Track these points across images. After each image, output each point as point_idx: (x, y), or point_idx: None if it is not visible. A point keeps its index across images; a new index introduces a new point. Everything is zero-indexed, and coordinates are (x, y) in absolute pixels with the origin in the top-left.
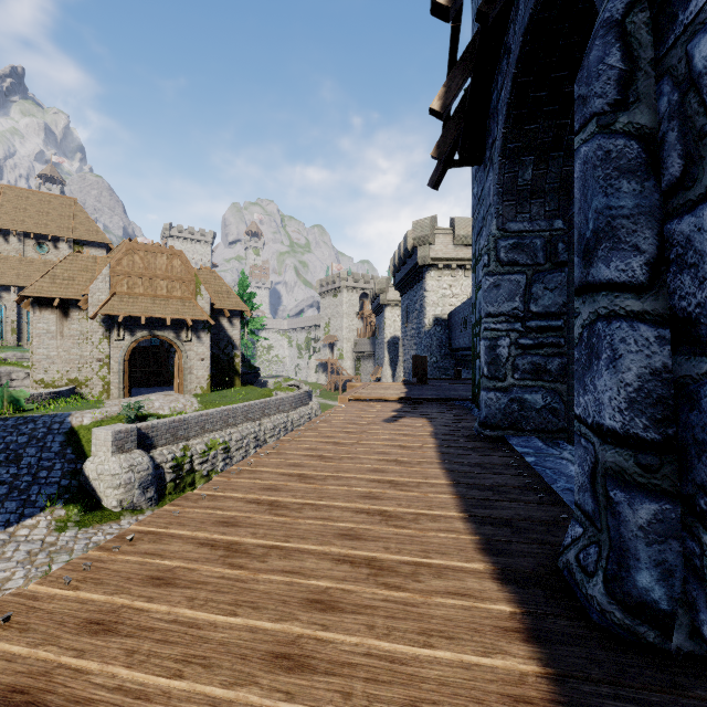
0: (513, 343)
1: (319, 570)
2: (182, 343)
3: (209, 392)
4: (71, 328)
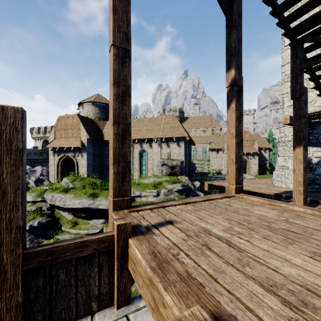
0: None
1: None
2: (249, 159)
3: (257, 175)
4: (218, 156)
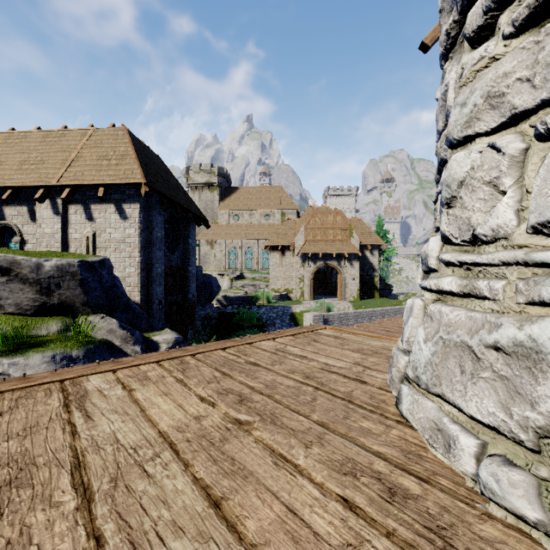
0: None
1: None
2: (342, 268)
3: (358, 300)
4: (285, 261)
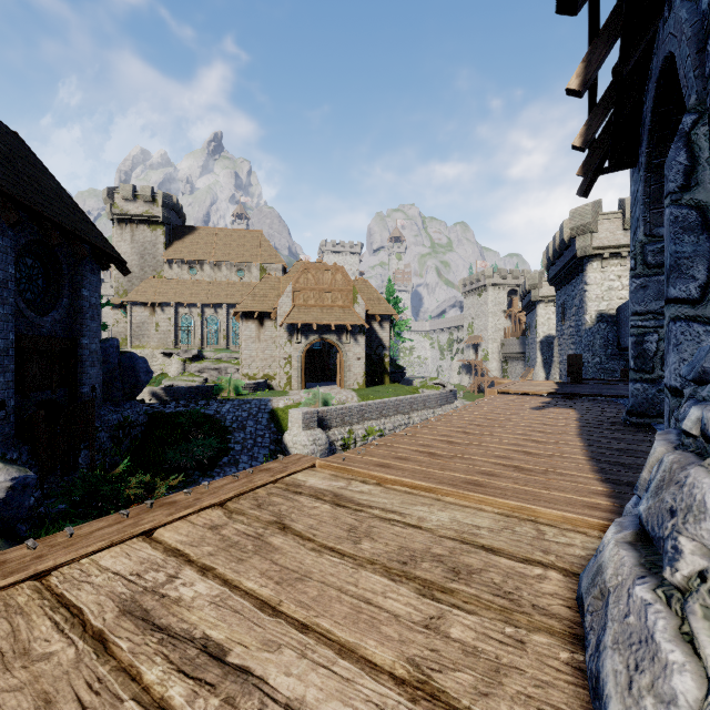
0: (661, 338)
1: (484, 465)
2: (343, 344)
3: (364, 388)
4: (265, 334)
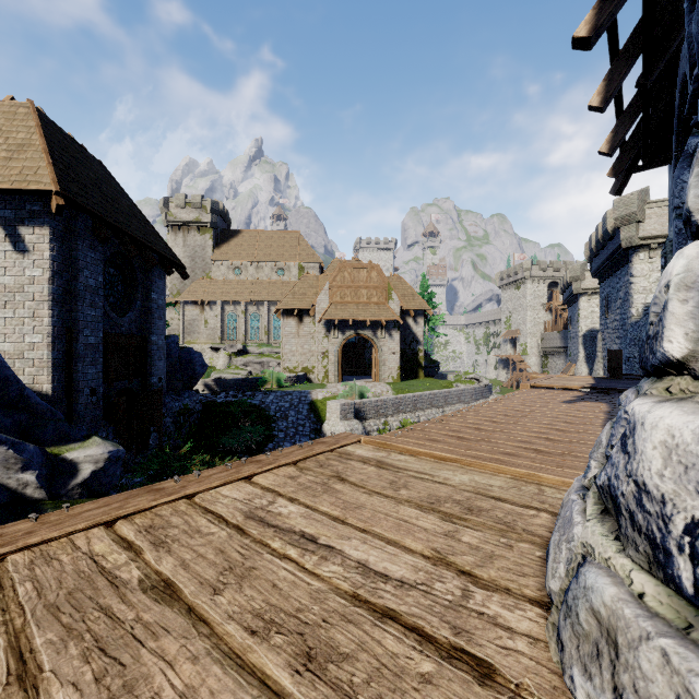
0: None
1: (507, 448)
2: (378, 339)
3: (398, 381)
4: (304, 330)
